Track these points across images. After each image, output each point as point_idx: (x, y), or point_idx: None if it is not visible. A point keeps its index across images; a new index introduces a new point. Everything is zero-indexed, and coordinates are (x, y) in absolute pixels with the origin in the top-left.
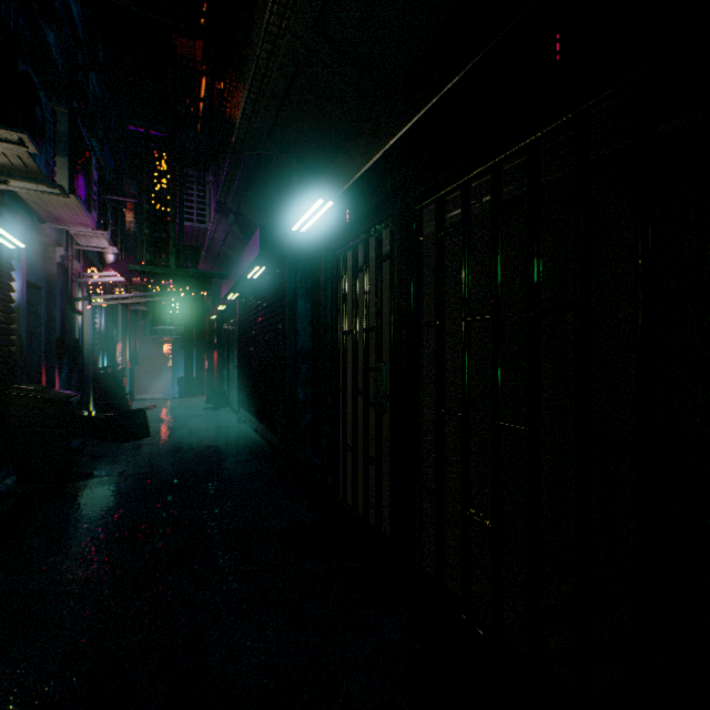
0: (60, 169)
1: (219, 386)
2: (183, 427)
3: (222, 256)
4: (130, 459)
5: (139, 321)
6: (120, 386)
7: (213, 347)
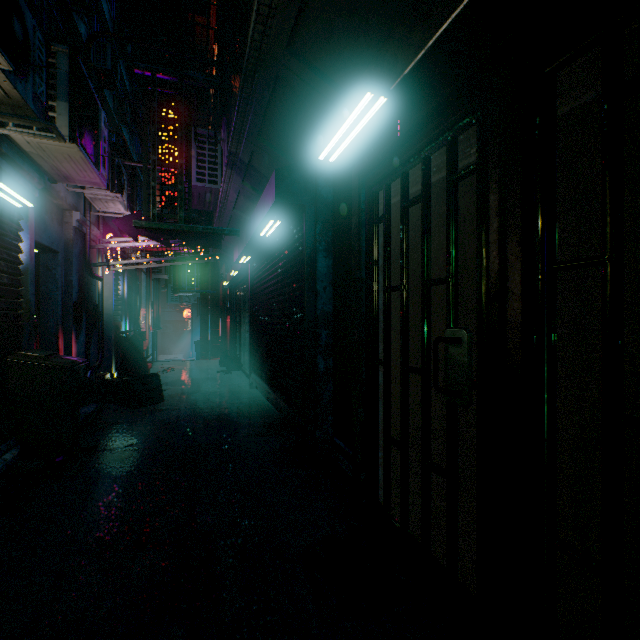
0: (60, 115)
1: (231, 349)
2: (196, 391)
3: (234, 220)
4: (139, 429)
5: (162, 289)
6: (140, 349)
7: (226, 312)
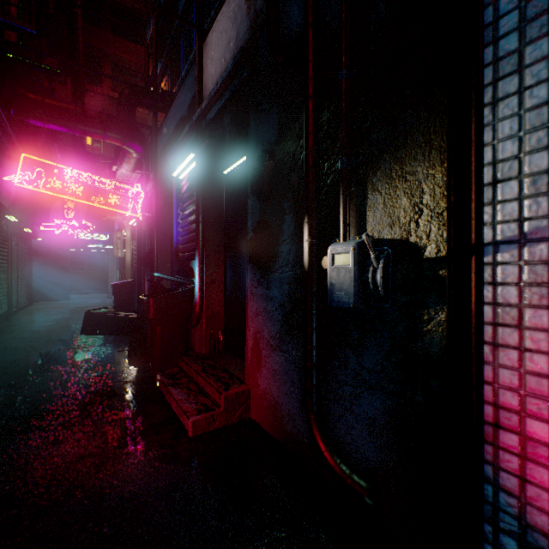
0: None
1: None
2: (43, 344)
3: None
4: None
5: None
6: None
7: None
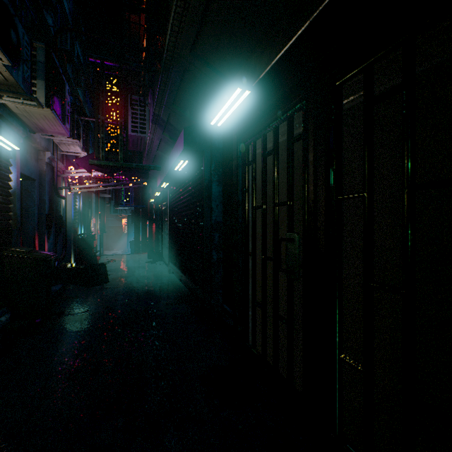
0: (39, 89)
1: (156, 247)
2: (131, 275)
3: (157, 158)
4: (92, 300)
5: (106, 204)
6: (91, 247)
7: (152, 221)
